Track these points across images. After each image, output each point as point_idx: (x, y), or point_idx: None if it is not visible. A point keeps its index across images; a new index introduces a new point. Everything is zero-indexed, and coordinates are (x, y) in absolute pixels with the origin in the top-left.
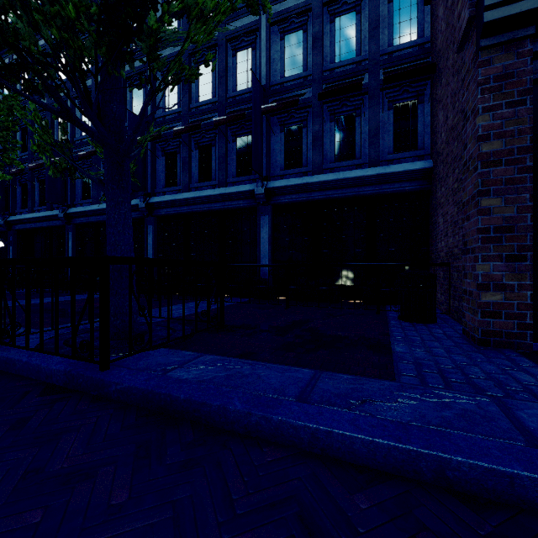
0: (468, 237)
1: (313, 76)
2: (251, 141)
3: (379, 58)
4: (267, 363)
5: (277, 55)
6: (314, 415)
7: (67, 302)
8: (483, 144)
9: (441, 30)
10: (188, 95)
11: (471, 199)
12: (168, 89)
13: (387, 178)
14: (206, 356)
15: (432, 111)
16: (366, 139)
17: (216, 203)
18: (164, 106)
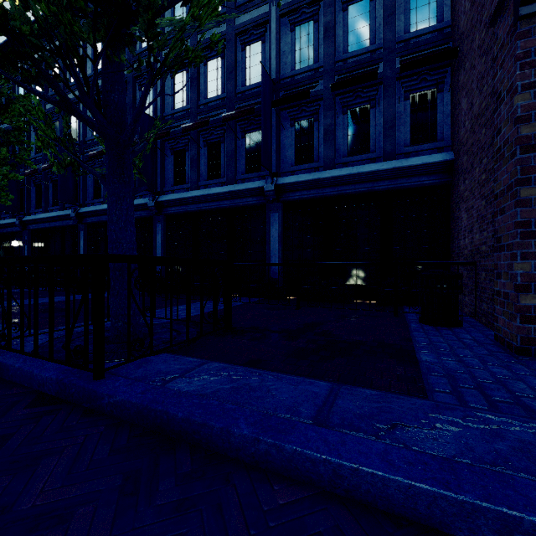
0: (503, 232)
1: (325, 68)
2: (261, 137)
3: (395, 46)
4: (278, 373)
5: (288, 48)
6: (336, 445)
7: (76, 301)
8: (523, 126)
9: (465, 11)
10: (197, 92)
11: (506, 190)
12: (177, 86)
13: (403, 172)
14: (210, 364)
15: (453, 99)
16: (380, 132)
17: (225, 201)
18: (173, 103)
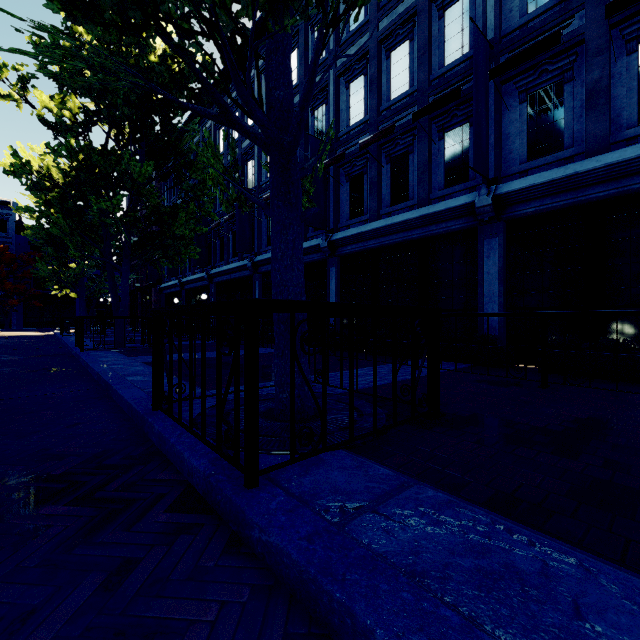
0: None
1: None
2: (468, 132)
3: None
4: (577, 551)
5: None
6: None
7: None
8: None
9: None
10: (377, 95)
11: None
12: (353, 97)
13: None
14: (418, 489)
15: None
16: None
17: (414, 230)
18: (348, 120)
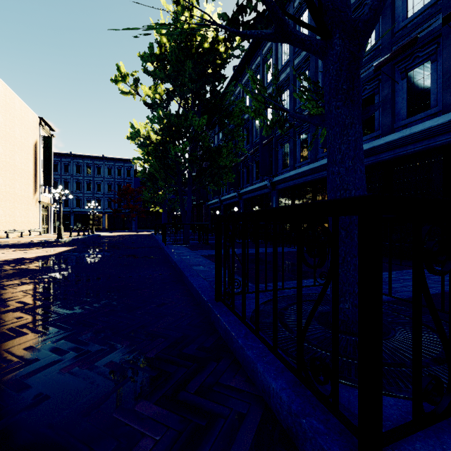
0: None
1: None
2: None
3: None
4: None
5: None
6: None
7: None
8: None
9: None
10: (391, 19)
11: None
12: None
13: None
14: None
15: None
16: None
17: (439, 136)
18: None
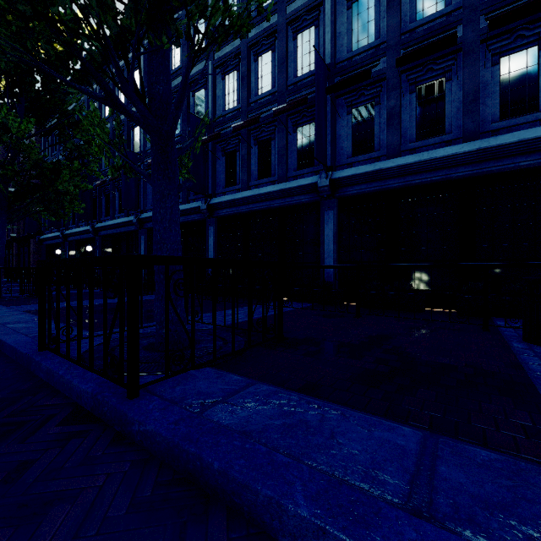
0: None
1: (388, 43)
2: (314, 129)
3: (479, 1)
4: (343, 407)
5: (344, 28)
6: None
7: None
8: None
9: None
10: (247, 90)
11: None
12: (228, 87)
13: (491, 153)
14: (258, 386)
15: None
16: (459, 108)
17: (276, 200)
18: (224, 105)
